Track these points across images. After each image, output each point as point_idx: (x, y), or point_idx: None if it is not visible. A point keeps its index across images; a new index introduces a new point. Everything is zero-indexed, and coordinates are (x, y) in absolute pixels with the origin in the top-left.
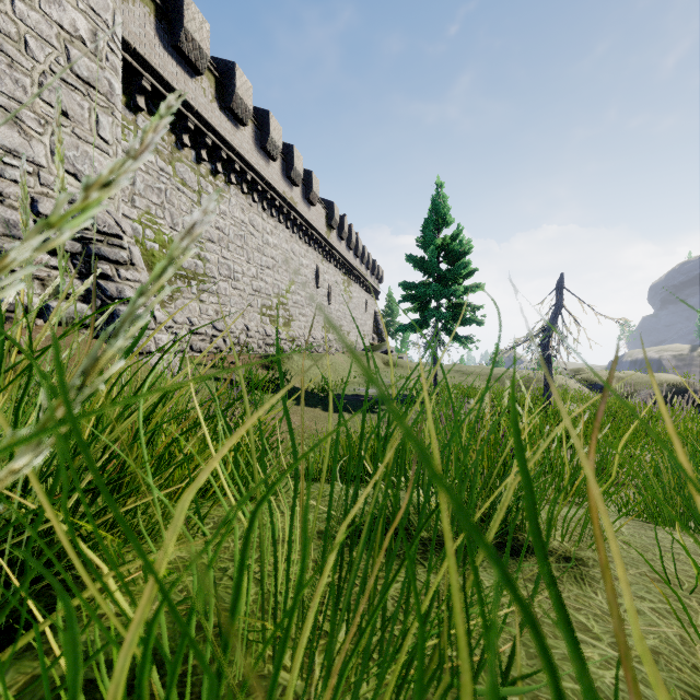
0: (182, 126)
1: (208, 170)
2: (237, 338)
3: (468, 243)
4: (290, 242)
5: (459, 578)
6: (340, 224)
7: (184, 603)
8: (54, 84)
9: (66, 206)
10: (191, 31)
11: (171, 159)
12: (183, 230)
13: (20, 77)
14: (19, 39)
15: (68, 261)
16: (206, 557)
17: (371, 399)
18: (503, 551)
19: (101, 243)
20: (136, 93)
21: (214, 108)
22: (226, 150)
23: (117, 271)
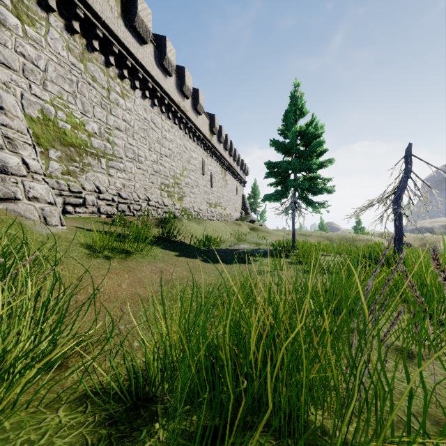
0: (92, 33)
1: (116, 73)
2: (140, 206)
3: (321, 127)
4: (183, 139)
5: None
6: (219, 131)
7: None
8: None
9: None
10: None
11: (82, 58)
12: (93, 117)
13: None
14: None
15: None
16: None
17: (244, 252)
18: None
19: None
20: None
21: (120, 24)
22: (131, 59)
23: None
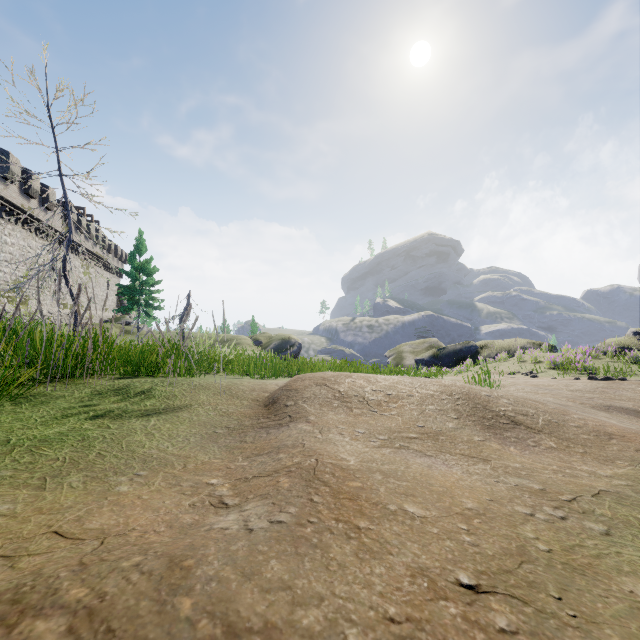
0: None
1: None
2: None
3: (155, 268)
4: (27, 239)
5: None
6: (79, 221)
7: None
8: None
9: None
10: None
11: None
12: None
13: None
14: None
15: None
16: None
17: None
18: None
19: None
20: None
21: None
22: None
23: None
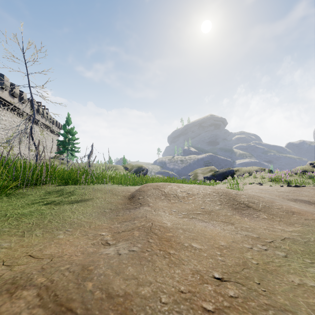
0: None
1: None
2: None
3: (75, 132)
4: (13, 117)
5: None
6: (38, 108)
7: None
8: None
9: None
10: None
11: None
12: None
13: None
14: None
15: None
16: None
17: None
18: None
19: None
20: None
21: None
22: None
23: None
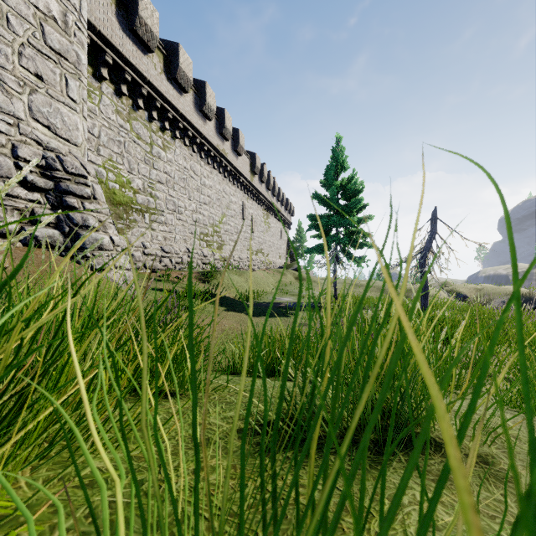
0: (137, 92)
1: (158, 127)
2: (181, 258)
3: (361, 184)
4: (222, 184)
5: (373, 481)
6: (261, 171)
7: (86, 534)
8: (31, 54)
9: (41, 151)
10: (144, 17)
11: (128, 118)
12: (138, 173)
13: (2, 47)
14: (2, 17)
15: (42, 196)
16: (124, 466)
17: (285, 306)
18: (409, 449)
19: (69, 181)
20: (100, 66)
21: (163, 79)
22: (172, 111)
23: (82, 204)
